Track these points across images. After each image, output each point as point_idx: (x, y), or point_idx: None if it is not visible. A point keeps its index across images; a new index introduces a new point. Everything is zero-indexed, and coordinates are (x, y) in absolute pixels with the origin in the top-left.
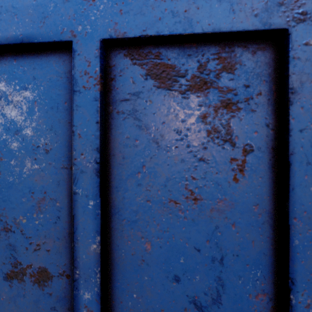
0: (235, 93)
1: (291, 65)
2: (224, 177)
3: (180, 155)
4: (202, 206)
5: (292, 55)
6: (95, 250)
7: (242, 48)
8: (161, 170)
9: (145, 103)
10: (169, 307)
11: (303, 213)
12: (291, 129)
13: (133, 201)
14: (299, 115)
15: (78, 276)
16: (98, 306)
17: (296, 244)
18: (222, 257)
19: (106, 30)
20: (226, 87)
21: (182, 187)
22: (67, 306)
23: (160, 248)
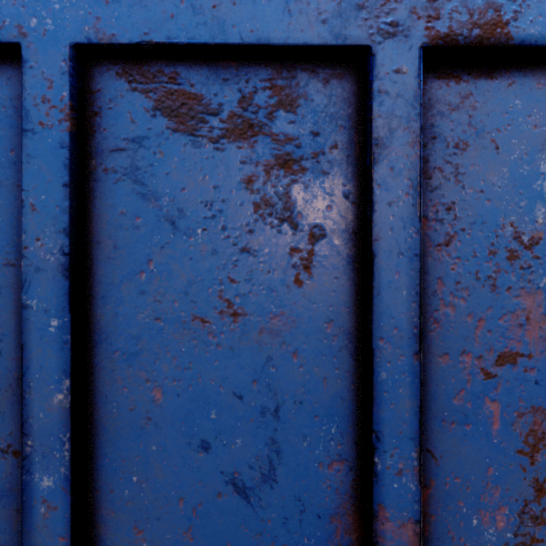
0: (297, 145)
1: (376, 102)
2: (281, 278)
3: (210, 242)
4: (246, 325)
5: (377, 87)
6: (62, 404)
7: (308, 74)
8: (179, 268)
9: (152, 155)
10: (193, 493)
11: (393, 330)
12: (375, 201)
13: (132, 320)
14: (387, 180)
15: (30, 449)
16: (67, 498)
17: (383, 379)
18: (277, 406)
19: (80, 29)
20: (284, 134)
21: (214, 296)
22: (14, 505)
23: (177, 397)
